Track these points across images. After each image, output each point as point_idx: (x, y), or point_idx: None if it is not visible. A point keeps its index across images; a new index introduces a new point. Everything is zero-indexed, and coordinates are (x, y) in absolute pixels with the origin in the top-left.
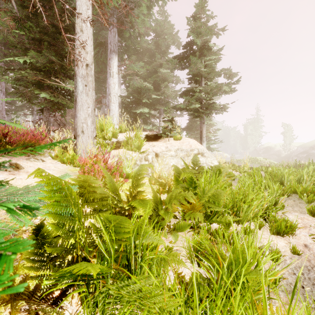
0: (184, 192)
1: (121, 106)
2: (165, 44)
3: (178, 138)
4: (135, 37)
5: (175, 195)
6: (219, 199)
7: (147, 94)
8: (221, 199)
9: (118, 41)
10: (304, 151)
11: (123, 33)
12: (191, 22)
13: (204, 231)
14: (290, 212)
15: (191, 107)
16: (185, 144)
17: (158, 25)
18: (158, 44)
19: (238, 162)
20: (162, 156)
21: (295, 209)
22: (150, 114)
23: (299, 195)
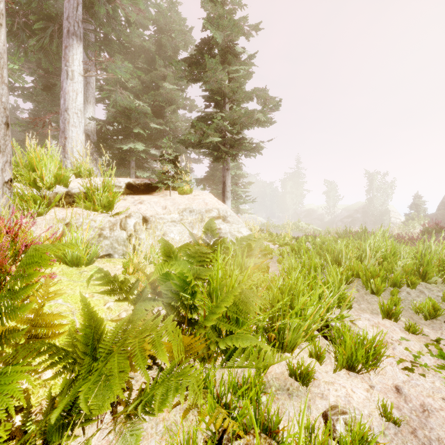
0: (174, 300)
1: (97, 136)
2: (172, 45)
3: (186, 191)
4: (119, 20)
5: (130, 329)
6: (246, 311)
7: (141, 120)
8: (250, 311)
9: (85, 19)
10: (349, 215)
11: (95, 7)
12: (208, 4)
13: (209, 406)
14: (357, 314)
15: (207, 141)
16: (197, 201)
17: (161, 14)
18: (160, 44)
19: (276, 228)
20: (155, 221)
21: (362, 306)
22: (148, 154)
23: (363, 280)
